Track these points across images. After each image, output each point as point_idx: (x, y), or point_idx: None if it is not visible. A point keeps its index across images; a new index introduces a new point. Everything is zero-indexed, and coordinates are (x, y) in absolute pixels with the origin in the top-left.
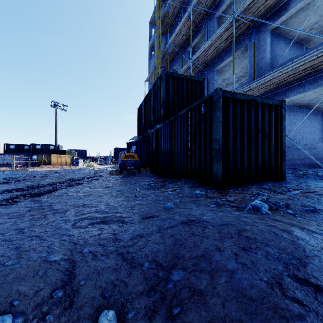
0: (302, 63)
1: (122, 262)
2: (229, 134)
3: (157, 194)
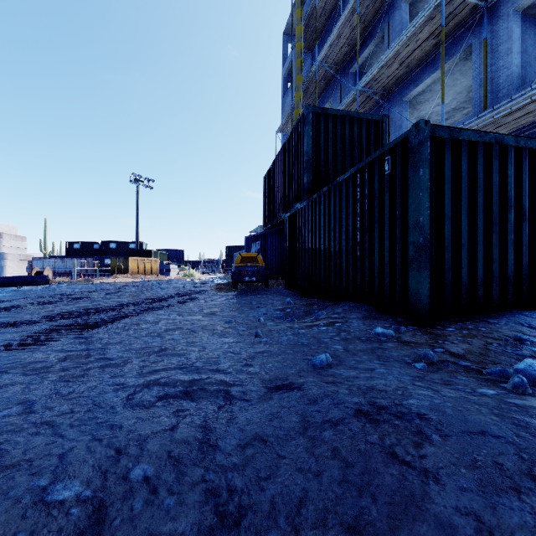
0: None
1: (214, 521)
2: (444, 213)
3: (297, 331)
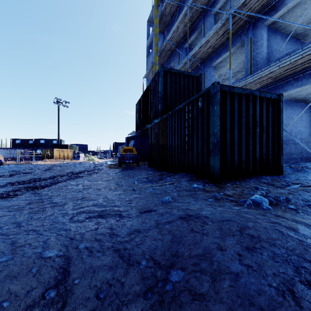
0: (300, 57)
1: (119, 259)
2: (226, 128)
3: (154, 188)
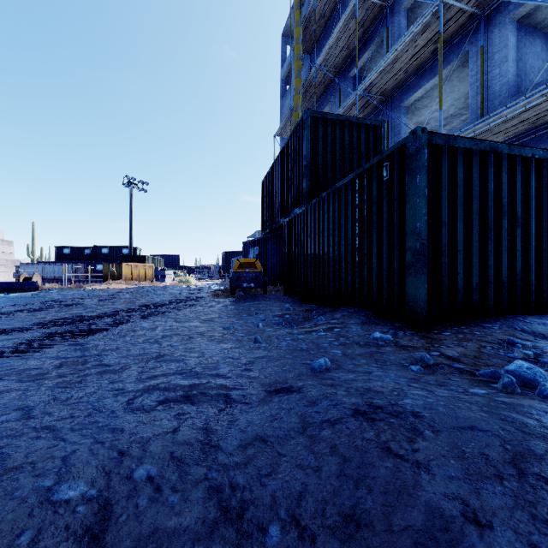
0: None
1: (218, 515)
2: (441, 220)
3: (296, 337)
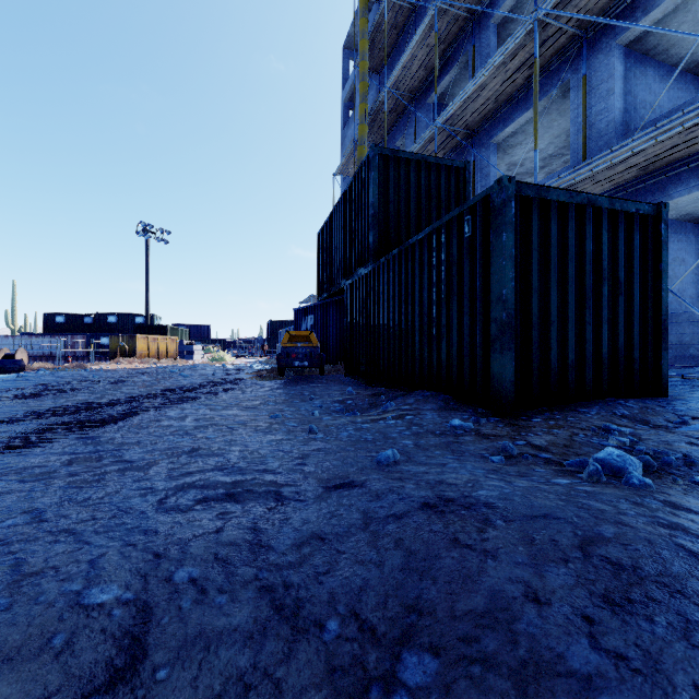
0: None
1: (271, 613)
2: (531, 285)
3: (360, 426)
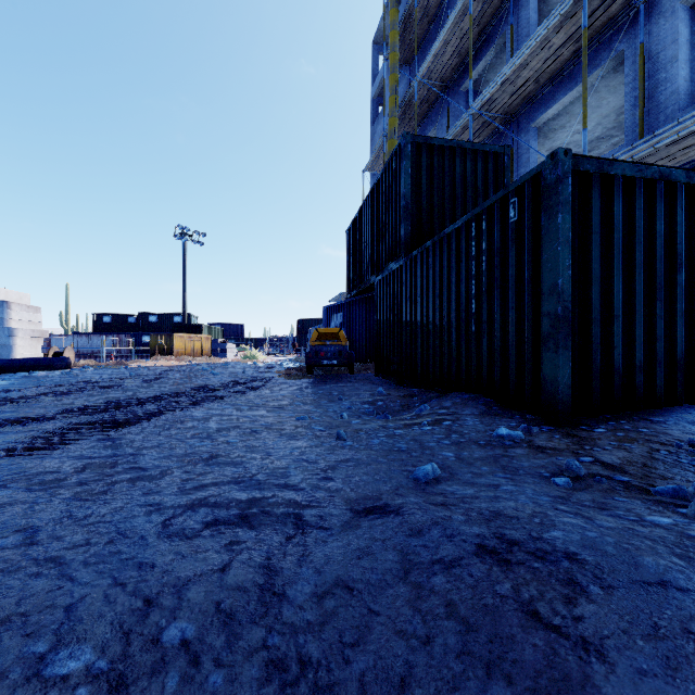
0: None
1: None
2: (591, 274)
3: (392, 432)
